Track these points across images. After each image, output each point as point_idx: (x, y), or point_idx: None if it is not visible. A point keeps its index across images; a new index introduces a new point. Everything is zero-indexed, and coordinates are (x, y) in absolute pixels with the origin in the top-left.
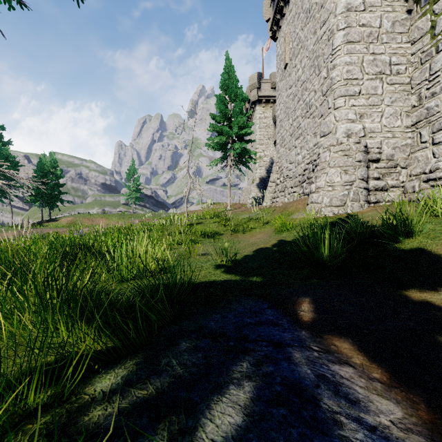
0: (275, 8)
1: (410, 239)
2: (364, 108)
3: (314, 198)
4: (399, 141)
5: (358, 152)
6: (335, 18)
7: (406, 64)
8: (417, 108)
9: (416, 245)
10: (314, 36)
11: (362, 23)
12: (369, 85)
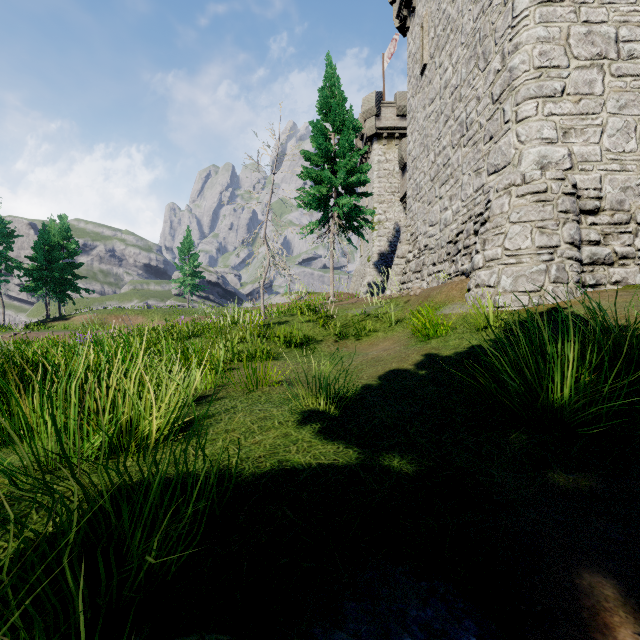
0: None
1: None
2: (572, 118)
3: (482, 278)
4: (633, 177)
5: (562, 196)
6: None
7: None
8: None
9: None
10: (476, 6)
11: None
12: (579, 79)
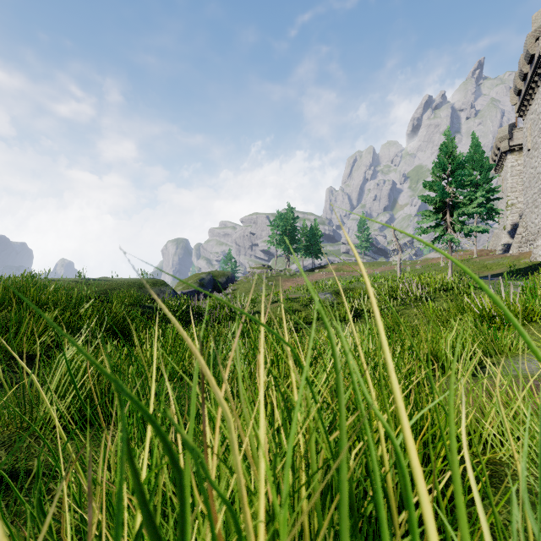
0: (520, 103)
1: None
2: None
3: (534, 251)
4: None
5: None
6: None
7: None
8: None
9: None
10: None
11: None
12: None
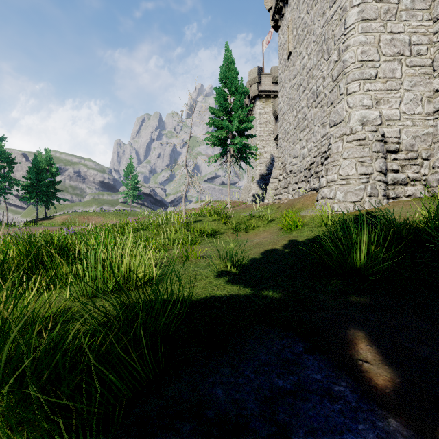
0: None
1: None
2: (381, 92)
3: (325, 193)
4: (420, 129)
5: (375, 142)
6: None
7: (427, 44)
8: None
9: None
10: (322, 18)
11: None
12: (386, 68)
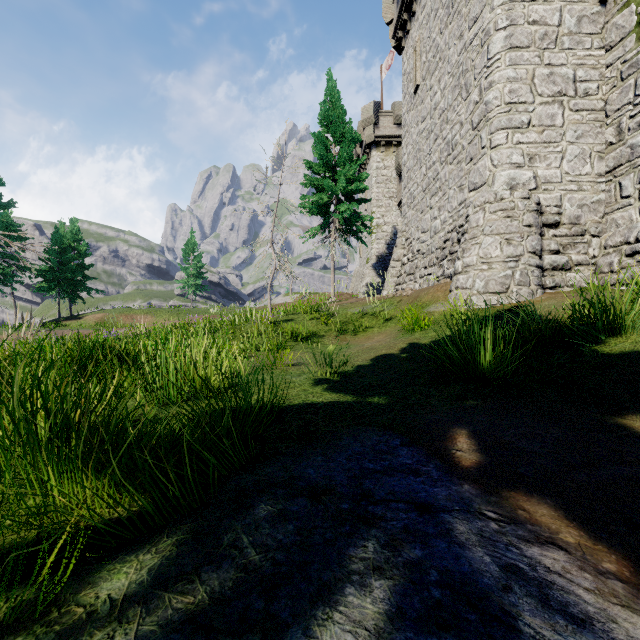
0: (401, 4)
1: (618, 338)
2: (536, 146)
3: (461, 281)
4: (588, 196)
5: (526, 213)
6: (492, 13)
7: (598, 81)
8: (615, 147)
9: (629, 347)
10: (460, 42)
11: (533, 19)
12: (543, 113)
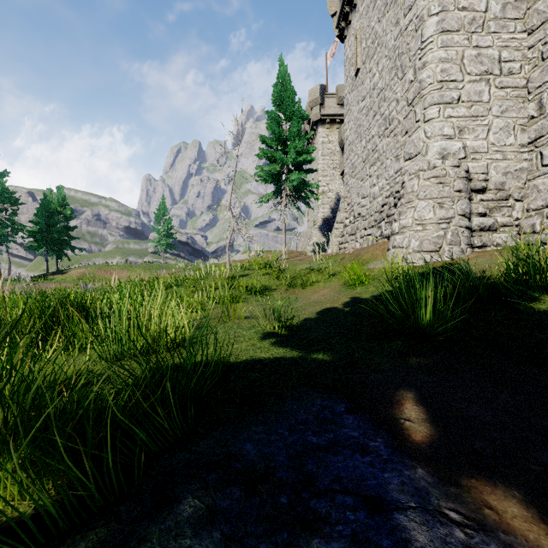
0: None
1: None
2: (465, 119)
3: (398, 241)
4: (512, 164)
5: (457, 179)
6: (425, 0)
7: (521, 61)
8: (537, 120)
9: None
10: (396, 28)
11: (463, 5)
12: (471, 90)
